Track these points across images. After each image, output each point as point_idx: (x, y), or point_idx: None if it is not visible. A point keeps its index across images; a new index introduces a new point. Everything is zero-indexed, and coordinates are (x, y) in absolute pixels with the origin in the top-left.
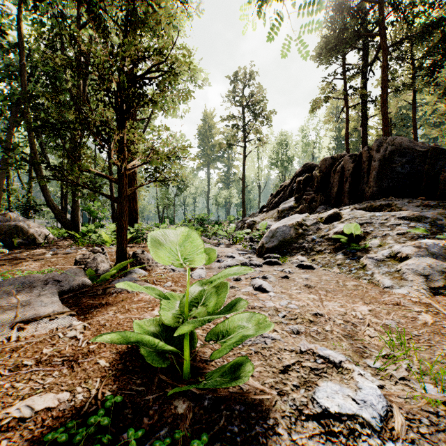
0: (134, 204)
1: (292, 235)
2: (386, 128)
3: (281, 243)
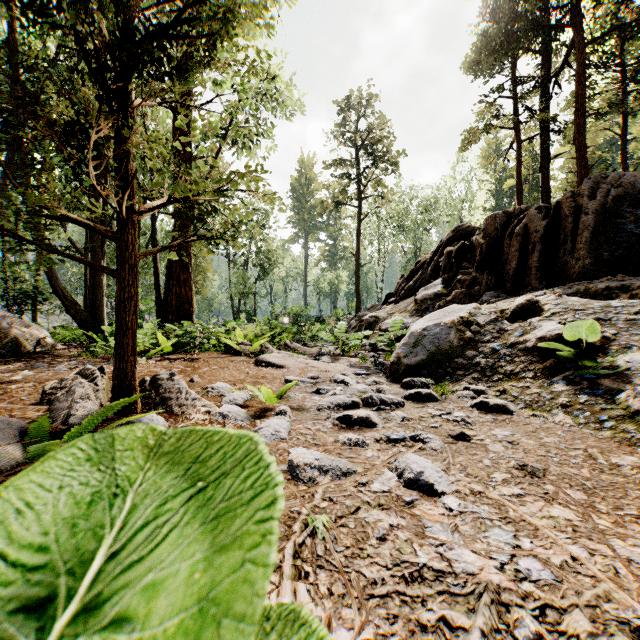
0: (186, 290)
1: (453, 343)
2: (583, 171)
3: (433, 357)
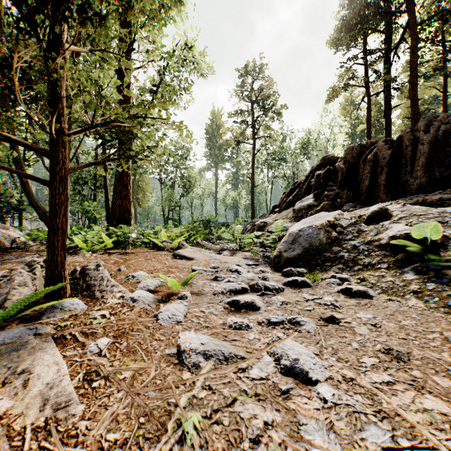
0: (126, 203)
1: (322, 241)
2: (416, 116)
3: (307, 251)
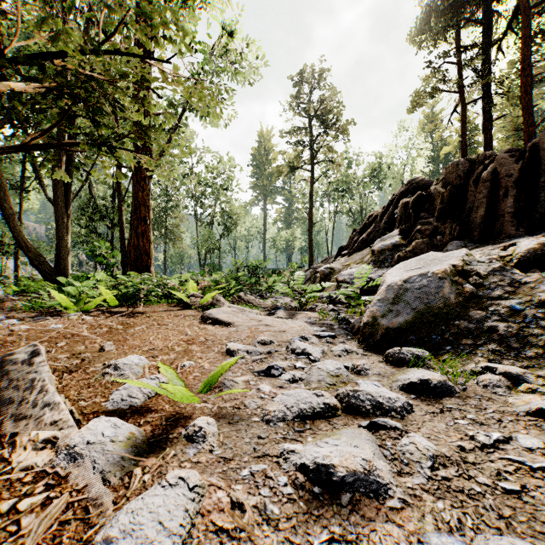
0: (144, 242)
1: (448, 299)
2: (530, 128)
3: (422, 317)
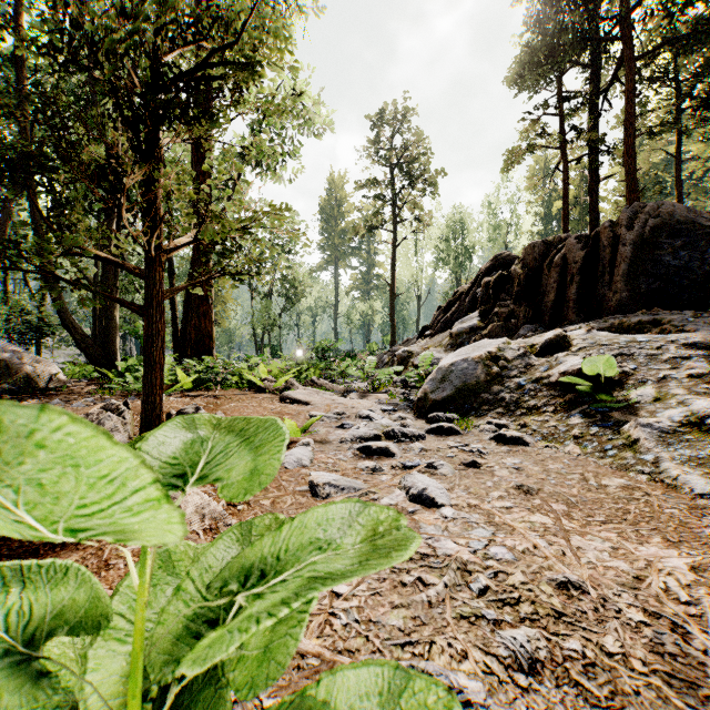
0: (206, 323)
1: (479, 378)
2: (633, 195)
3: (460, 392)
